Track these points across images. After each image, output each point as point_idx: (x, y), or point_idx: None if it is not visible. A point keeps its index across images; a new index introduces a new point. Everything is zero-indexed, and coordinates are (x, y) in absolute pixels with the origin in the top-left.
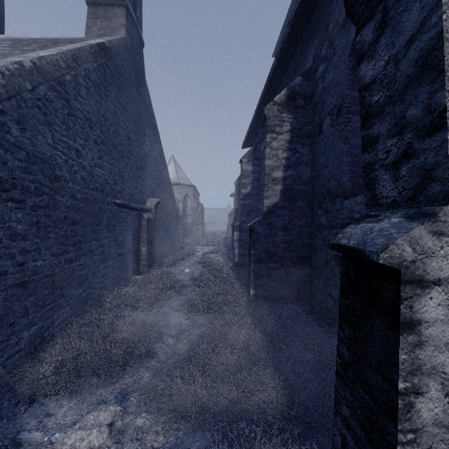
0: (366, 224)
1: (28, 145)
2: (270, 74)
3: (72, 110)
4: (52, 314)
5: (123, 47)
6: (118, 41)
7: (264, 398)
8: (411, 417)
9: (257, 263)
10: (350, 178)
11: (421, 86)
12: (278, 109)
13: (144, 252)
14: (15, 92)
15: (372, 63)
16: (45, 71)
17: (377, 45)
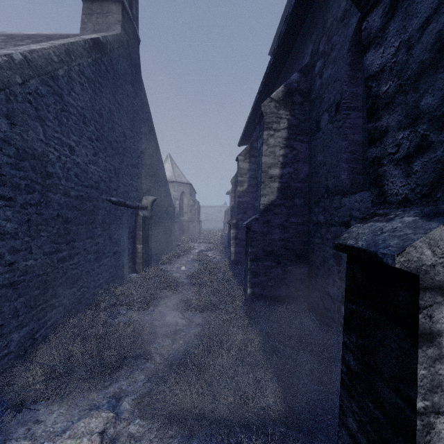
0: (375, 224)
1: (18, 141)
2: (267, 71)
3: (65, 105)
4: (44, 315)
5: (118, 43)
6: (114, 37)
7: (262, 403)
8: (431, 439)
9: (253, 261)
10: (349, 175)
11: (439, 72)
12: (275, 105)
13: (140, 250)
14: (4, 86)
15: (380, 51)
16: (36, 65)
17: (385, 31)
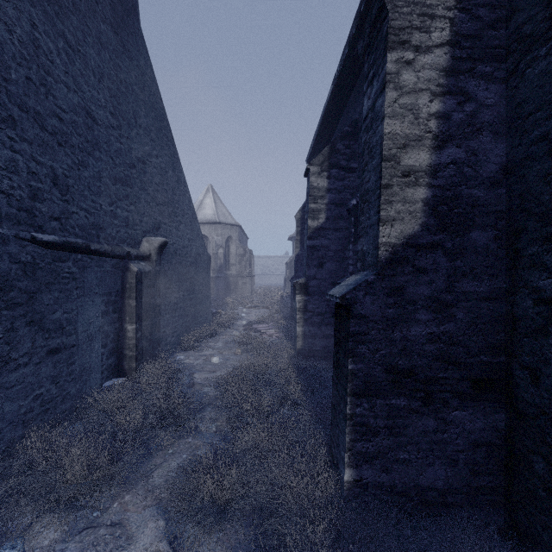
0: None
1: None
2: None
3: None
4: None
5: None
6: None
7: None
8: None
9: (361, 397)
10: None
11: None
12: None
13: (132, 333)
14: None
15: None
16: None
17: None
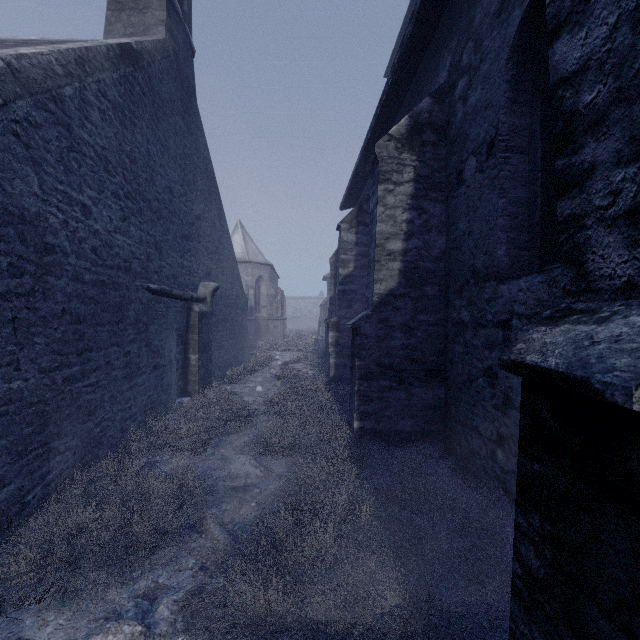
0: (574, 327)
1: None
2: (382, 97)
3: (76, 143)
4: (40, 465)
5: (161, 53)
6: (154, 43)
7: (379, 609)
8: None
9: (363, 380)
10: (508, 251)
11: None
12: (395, 146)
13: (195, 362)
14: None
15: (579, 35)
16: (27, 78)
17: None
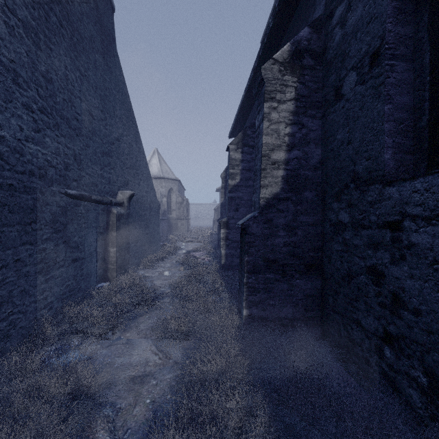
0: None
1: None
2: (264, 40)
3: None
4: None
5: None
6: None
7: None
8: None
9: (251, 273)
10: (394, 155)
11: None
12: (279, 69)
13: (113, 254)
14: None
15: None
16: None
17: None
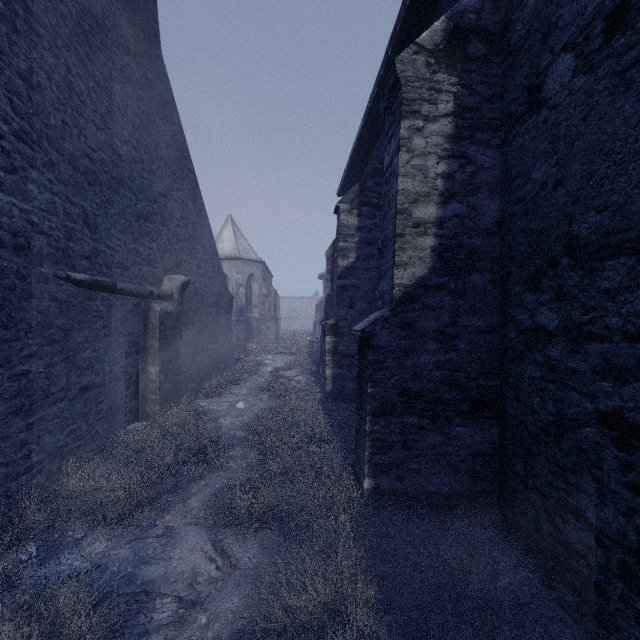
0: None
1: None
2: (396, 29)
3: None
4: None
5: None
6: None
7: None
8: None
9: (378, 416)
10: None
11: None
12: (426, 61)
13: (155, 375)
14: None
15: None
16: None
17: None
